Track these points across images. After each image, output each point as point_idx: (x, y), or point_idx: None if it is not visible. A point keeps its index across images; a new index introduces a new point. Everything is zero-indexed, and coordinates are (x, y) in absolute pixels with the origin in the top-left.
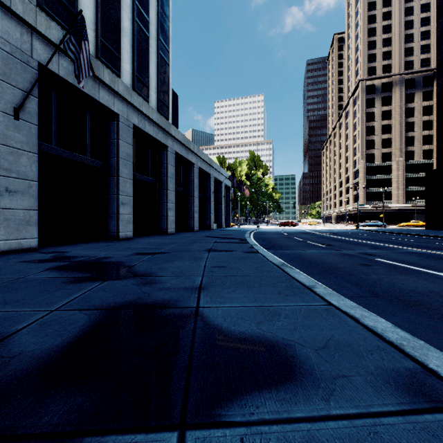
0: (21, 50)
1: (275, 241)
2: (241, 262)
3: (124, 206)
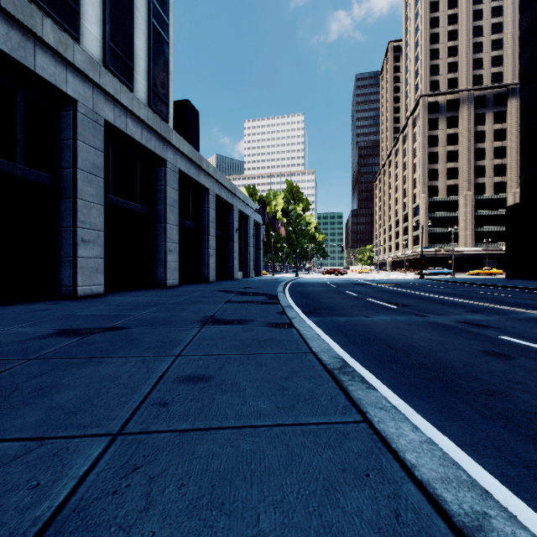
0: None
1: (319, 297)
2: (253, 359)
3: (88, 245)
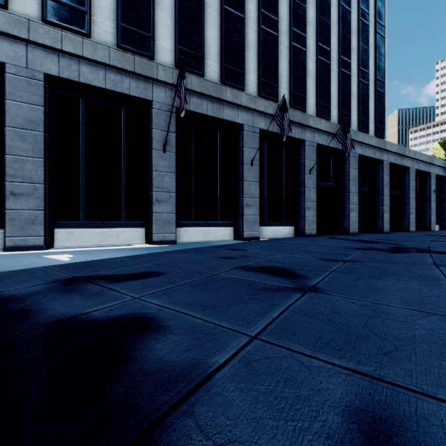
0: (311, 141)
1: None
2: None
3: (352, 212)
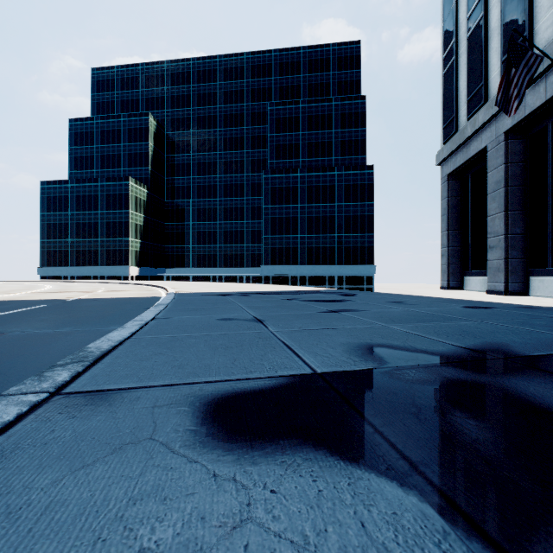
0: None
1: None
2: None
3: None
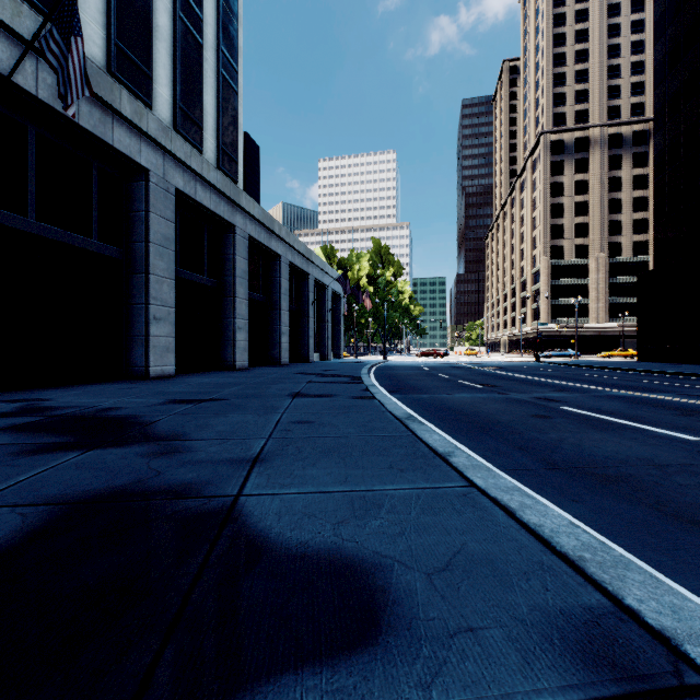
0: None
1: (407, 380)
2: (342, 414)
3: (159, 323)
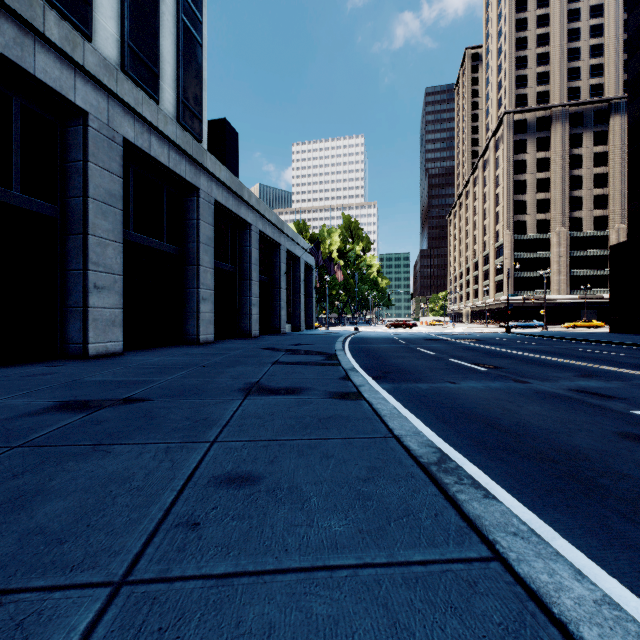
0: None
1: (388, 357)
2: (316, 447)
3: (102, 293)
